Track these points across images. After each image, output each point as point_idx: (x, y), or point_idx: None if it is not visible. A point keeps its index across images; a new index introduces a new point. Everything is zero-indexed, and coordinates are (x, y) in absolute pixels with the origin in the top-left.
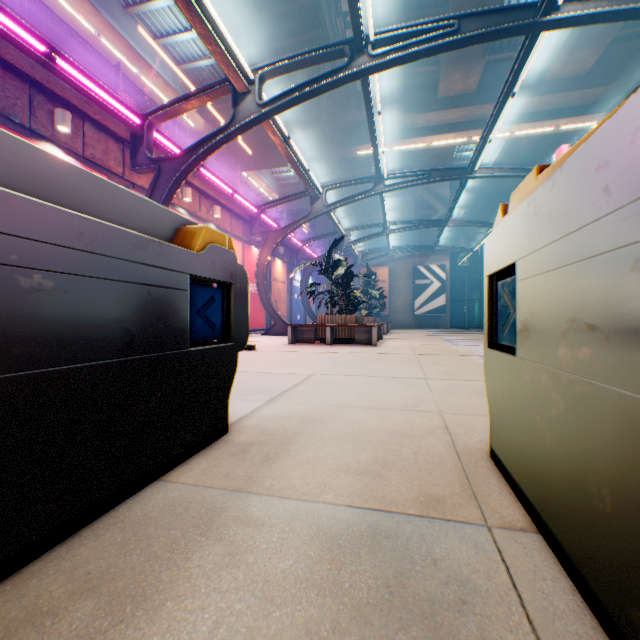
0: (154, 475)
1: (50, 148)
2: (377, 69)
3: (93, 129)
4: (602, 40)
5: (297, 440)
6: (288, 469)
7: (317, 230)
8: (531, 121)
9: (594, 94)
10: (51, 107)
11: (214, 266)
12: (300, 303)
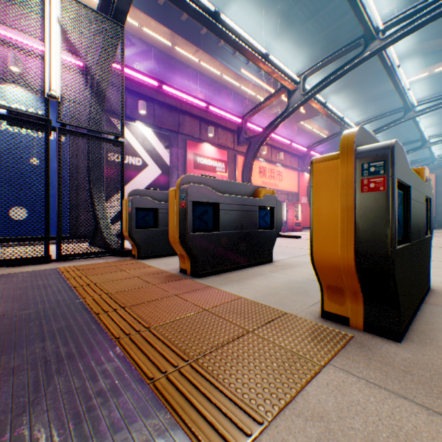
0: (248, 266)
1: (206, 145)
2: (386, 46)
3: (221, 130)
4: None
5: (296, 266)
6: (288, 271)
7: None
8: None
9: None
10: (206, 126)
11: (267, 202)
12: None
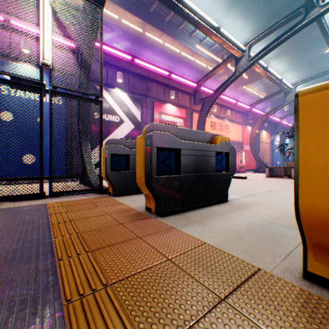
0: (206, 205)
1: (168, 105)
2: (326, 11)
3: (180, 93)
4: None
5: (251, 206)
6: (245, 211)
7: (292, 108)
8: None
9: None
10: (169, 91)
11: (222, 148)
12: (278, 154)
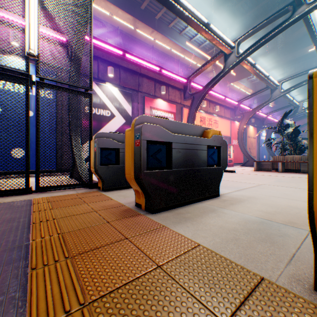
0: (198, 200)
1: (159, 100)
2: (313, 9)
3: (171, 89)
4: None
5: (244, 201)
6: (238, 207)
7: (277, 104)
8: None
9: None
10: (159, 86)
11: (214, 142)
12: (265, 149)
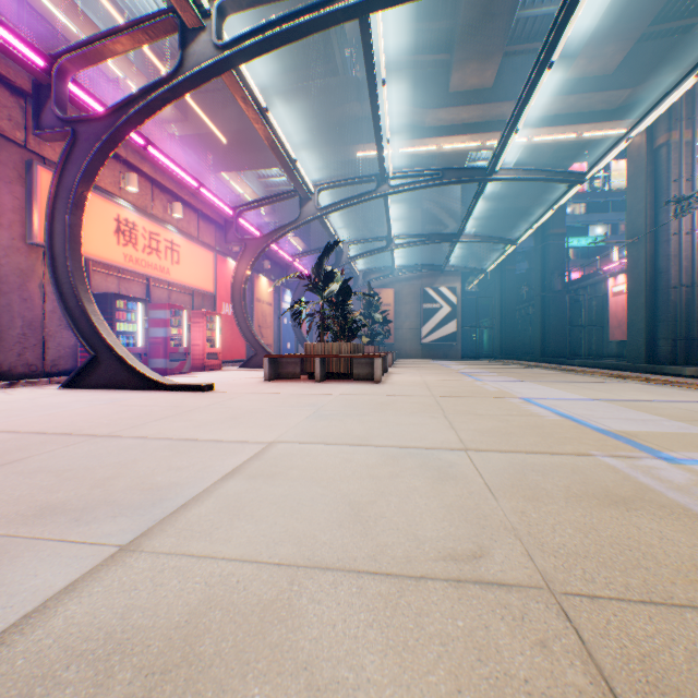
0: None
1: None
2: (382, 3)
3: None
4: (632, 33)
5: None
6: None
7: (312, 245)
8: (552, 125)
9: (619, 97)
10: None
11: None
12: (291, 329)
